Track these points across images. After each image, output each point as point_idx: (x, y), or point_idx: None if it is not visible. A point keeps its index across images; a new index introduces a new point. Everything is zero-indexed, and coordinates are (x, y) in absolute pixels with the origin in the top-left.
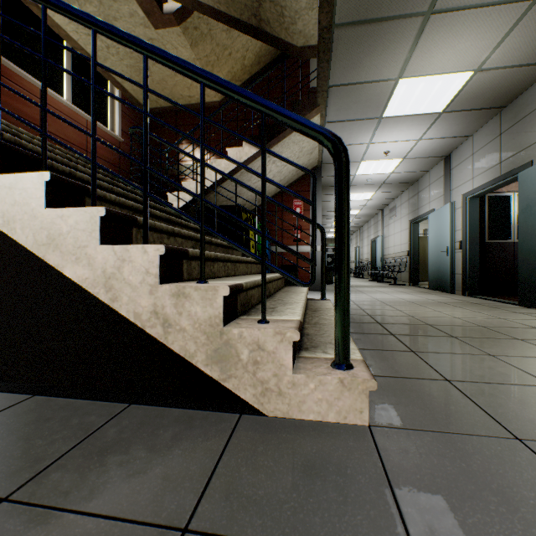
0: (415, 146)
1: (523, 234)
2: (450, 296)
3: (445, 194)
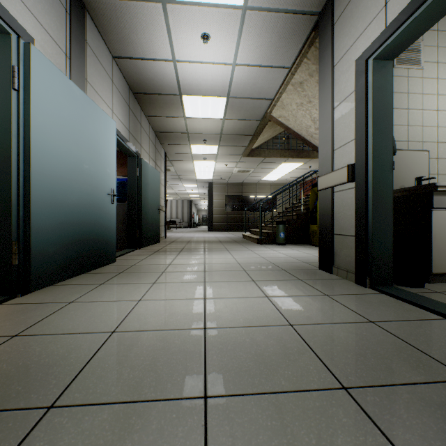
0: (168, 44)
1: (144, 201)
2: (136, 259)
3: (76, 67)
